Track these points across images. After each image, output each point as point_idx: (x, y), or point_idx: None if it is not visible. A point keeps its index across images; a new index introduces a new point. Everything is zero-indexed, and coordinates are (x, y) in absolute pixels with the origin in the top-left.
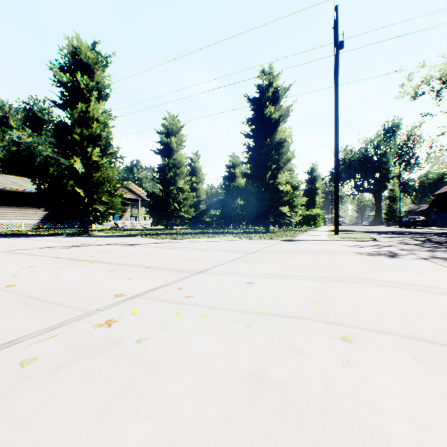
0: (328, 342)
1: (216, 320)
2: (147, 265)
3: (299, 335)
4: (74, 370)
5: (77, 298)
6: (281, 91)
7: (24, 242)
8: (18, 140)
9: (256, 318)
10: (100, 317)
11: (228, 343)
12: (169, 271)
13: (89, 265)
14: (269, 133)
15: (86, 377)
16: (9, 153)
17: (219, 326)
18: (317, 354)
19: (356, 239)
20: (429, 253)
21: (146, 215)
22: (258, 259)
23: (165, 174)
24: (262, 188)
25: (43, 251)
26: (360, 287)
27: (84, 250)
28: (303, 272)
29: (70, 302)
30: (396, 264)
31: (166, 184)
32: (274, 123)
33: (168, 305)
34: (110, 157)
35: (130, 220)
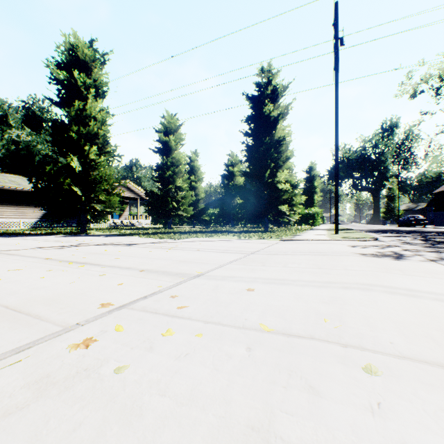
0: (348, 375)
1: (211, 339)
2: (140, 267)
3: (311, 364)
4: (28, 417)
5: (57, 309)
6: (280, 89)
7: (19, 241)
8: (17, 138)
9: (259, 338)
10: (78, 334)
11: (225, 376)
12: (163, 275)
13: (79, 267)
14: (268, 131)
15: (41, 429)
16: (8, 152)
17: (215, 349)
18: (337, 394)
19: (357, 239)
20: (436, 254)
21: (145, 214)
22: (258, 261)
23: (163, 173)
24: (261, 187)
25: (35, 251)
26: (373, 296)
27: (78, 250)
28: (307, 277)
29: (49, 313)
30: (405, 267)
31: (165, 182)
32: (273, 121)
33: (158, 318)
34: (107, 155)
35: (129, 219)
